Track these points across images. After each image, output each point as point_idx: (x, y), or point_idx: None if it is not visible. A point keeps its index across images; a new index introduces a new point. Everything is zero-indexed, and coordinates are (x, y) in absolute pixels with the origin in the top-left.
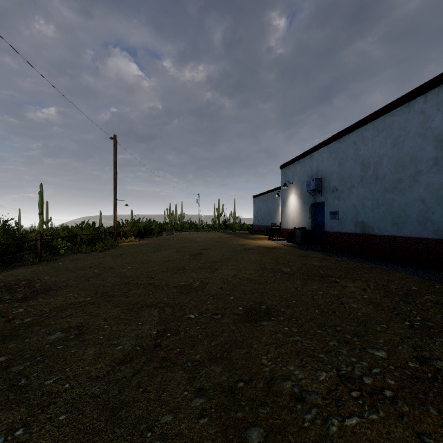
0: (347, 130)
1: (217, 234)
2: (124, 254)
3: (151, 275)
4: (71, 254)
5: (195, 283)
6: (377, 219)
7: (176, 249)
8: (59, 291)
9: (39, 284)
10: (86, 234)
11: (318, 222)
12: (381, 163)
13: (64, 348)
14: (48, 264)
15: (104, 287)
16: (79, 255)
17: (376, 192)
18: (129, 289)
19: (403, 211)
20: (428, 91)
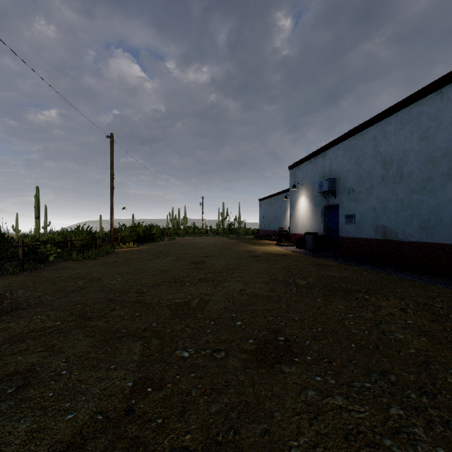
0: (366, 124)
1: (221, 240)
2: (118, 262)
3: (142, 289)
4: (61, 261)
5: (194, 301)
6: (402, 223)
7: (175, 256)
8: (26, 311)
9: (8, 300)
10: (78, 239)
11: (332, 226)
12: (407, 160)
13: None
14: (30, 274)
15: (83, 306)
16: (68, 263)
17: (401, 193)
18: (111, 309)
19: (434, 214)
20: None
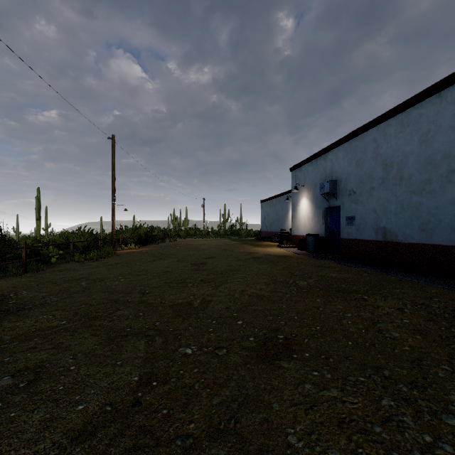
0: (366, 126)
1: (222, 241)
2: (120, 263)
3: (145, 289)
4: (63, 263)
5: (196, 301)
6: (402, 225)
7: (177, 258)
8: (32, 311)
9: (13, 300)
10: (80, 241)
11: (333, 228)
12: (407, 162)
13: (3, 408)
14: (33, 275)
15: (87, 306)
16: (71, 265)
17: (401, 195)
18: (115, 309)
19: (434, 216)
20: None
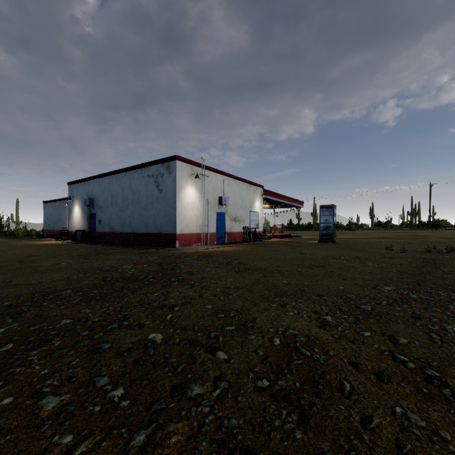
0: (106, 174)
1: None
2: None
3: None
4: None
5: None
6: (117, 224)
7: None
8: None
9: None
10: None
11: (93, 226)
12: (118, 197)
13: None
14: None
15: None
16: None
17: (117, 211)
18: None
19: (125, 221)
20: (131, 170)
